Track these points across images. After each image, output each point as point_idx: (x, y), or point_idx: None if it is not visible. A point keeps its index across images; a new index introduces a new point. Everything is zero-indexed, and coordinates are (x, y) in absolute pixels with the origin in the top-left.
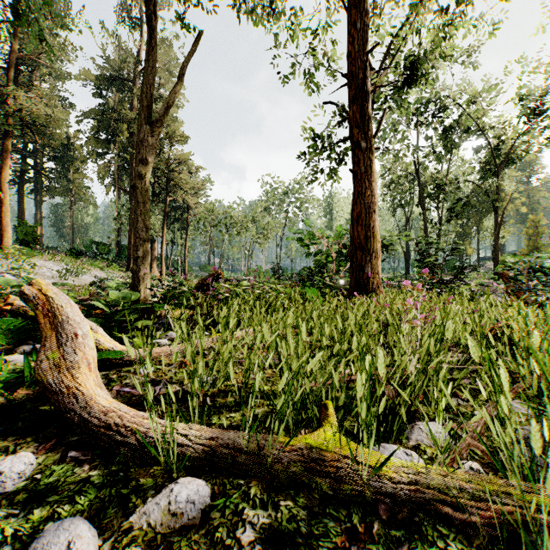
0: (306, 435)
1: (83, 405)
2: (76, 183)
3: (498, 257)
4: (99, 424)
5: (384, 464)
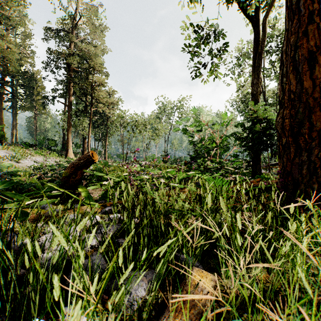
0: None
1: None
2: (38, 102)
3: None
4: None
5: None
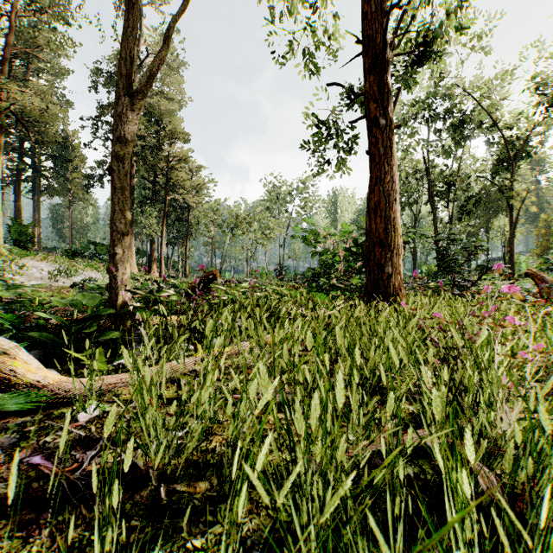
0: None
1: None
2: (74, 182)
3: (513, 257)
4: None
5: None
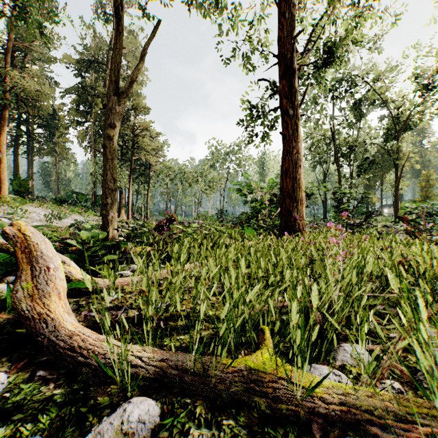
0: (245, 355)
1: (54, 328)
2: (60, 145)
3: (397, 204)
4: (66, 346)
5: (317, 386)
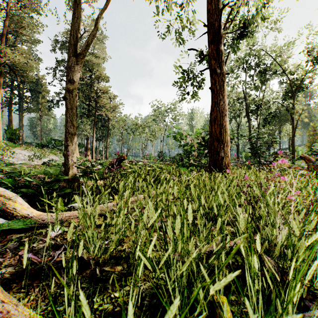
0: None
1: None
2: (43, 105)
3: (294, 148)
4: None
5: None
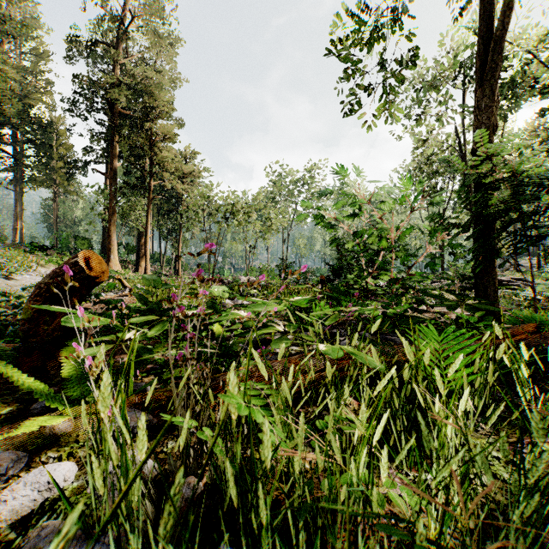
0: None
1: None
2: (60, 172)
3: None
4: None
5: None
